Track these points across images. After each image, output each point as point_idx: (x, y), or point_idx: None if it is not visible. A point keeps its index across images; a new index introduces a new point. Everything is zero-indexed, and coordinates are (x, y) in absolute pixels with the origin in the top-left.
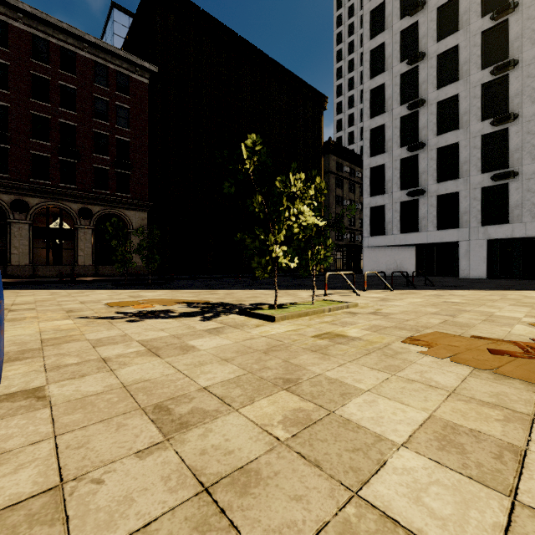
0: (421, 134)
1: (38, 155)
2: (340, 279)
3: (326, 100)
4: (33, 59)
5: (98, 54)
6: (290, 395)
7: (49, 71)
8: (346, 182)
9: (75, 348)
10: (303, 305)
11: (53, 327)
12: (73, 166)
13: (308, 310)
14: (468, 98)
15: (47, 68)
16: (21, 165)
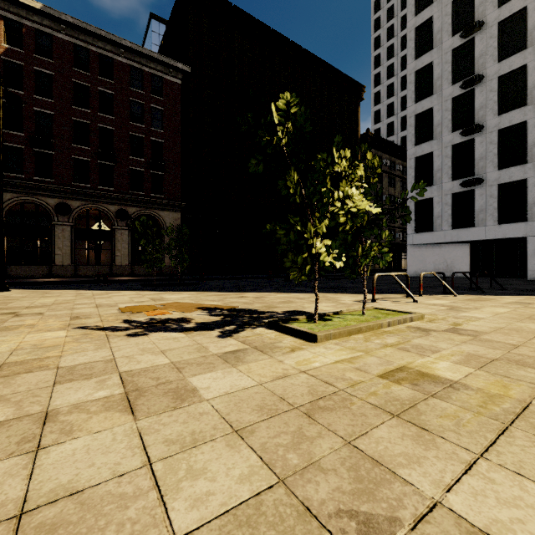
0: (478, 115)
1: (80, 159)
2: (383, 280)
3: (363, 90)
4: (74, 68)
5: (133, 59)
6: None
7: (89, 78)
8: (385, 176)
9: (29, 384)
10: (351, 316)
11: (36, 341)
12: (111, 169)
13: (361, 325)
14: None
15: (87, 76)
16: (64, 170)
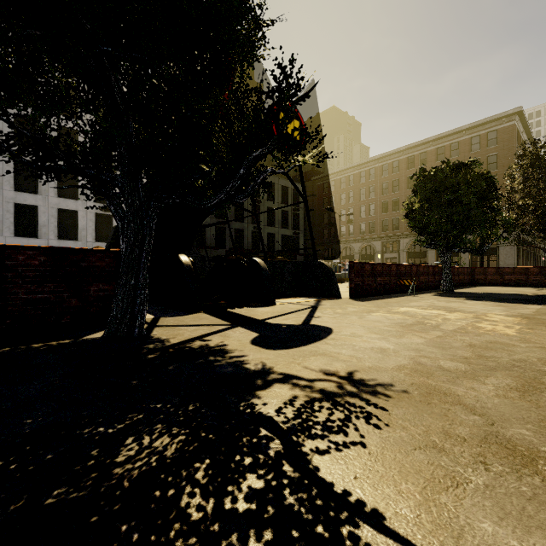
0: None
1: None
2: None
3: None
4: None
5: None
6: None
7: None
8: None
9: None
10: None
11: None
12: None
13: None
14: None
15: None
16: None
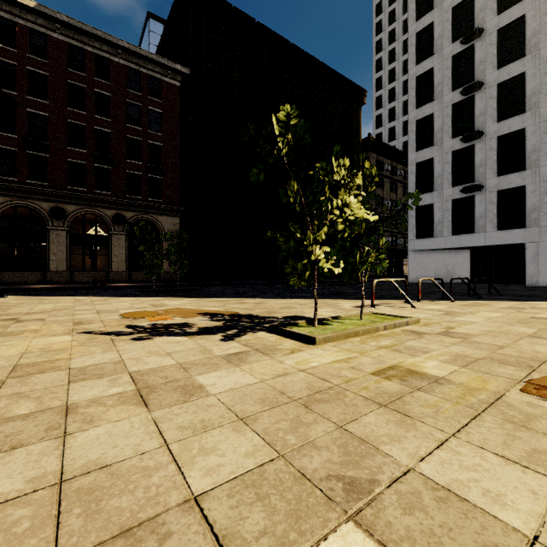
0: (478, 121)
1: (75, 162)
2: (383, 286)
3: (365, 94)
4: (70, 69)
5: (131, 60)
6: (366, 544)
7: (85, 79)
8: (387, 181)
9: (45, 383)
10: (349, 320)
11: (43, 345)
12: (108, 173)
13: (358, 329)
14: (537, 75)
15: (83, 77)
16: (59, 173)
